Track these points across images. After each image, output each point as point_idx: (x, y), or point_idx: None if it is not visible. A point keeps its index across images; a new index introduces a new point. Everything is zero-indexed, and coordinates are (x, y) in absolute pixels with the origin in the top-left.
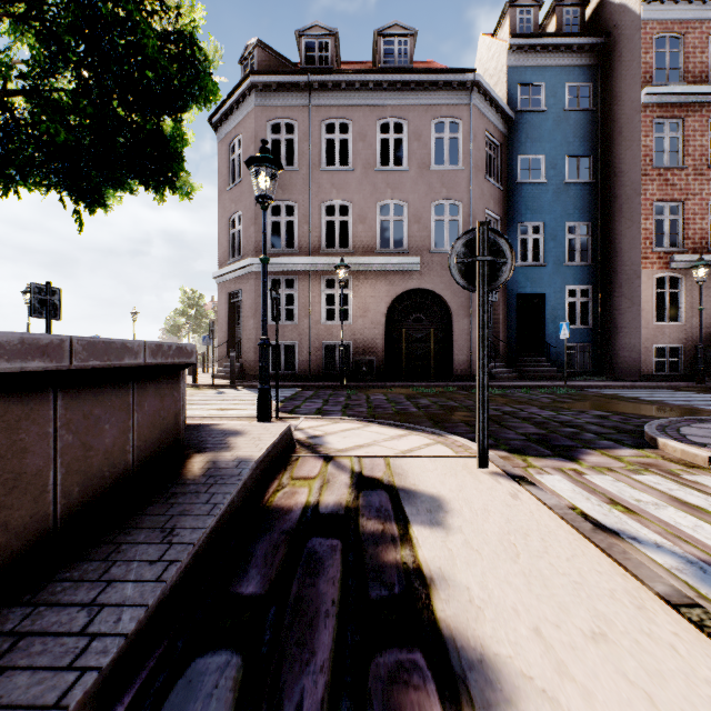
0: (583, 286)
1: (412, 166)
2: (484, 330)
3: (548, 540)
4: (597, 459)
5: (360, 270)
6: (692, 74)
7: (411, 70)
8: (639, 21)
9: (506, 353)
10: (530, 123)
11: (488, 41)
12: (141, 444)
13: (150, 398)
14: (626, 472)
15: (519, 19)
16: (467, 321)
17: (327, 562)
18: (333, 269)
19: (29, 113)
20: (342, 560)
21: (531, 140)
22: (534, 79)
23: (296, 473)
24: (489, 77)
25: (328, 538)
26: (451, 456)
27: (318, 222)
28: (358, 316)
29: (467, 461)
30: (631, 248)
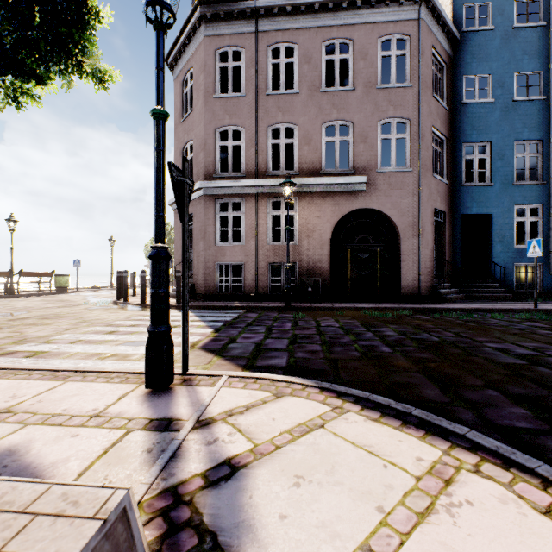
0: (533, 205)
1: (358, 85)
2: None
3: None
4: None
5: (305, 191)
6: None
7: None
8: None
9: (450, 274)
10: (476, 43)
11: None
12: None
13: None
14: None
15: None
16: (415, 241)
17: None
18: (279, 191)
19: None
20: None
21: (477, 60)
22: None
23: None
24: None
25: None
26: None
27: (264, 145)
28: (303, 236)
29: None
30: None
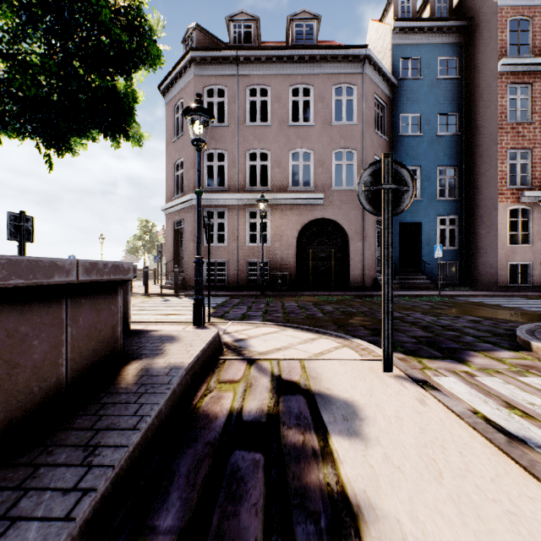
0: (451, 216)
1: (317, 122)
2: (389, 250)
3: (466, 454)
4: (482, 361)
5: (276, 204)
6: (538, 49)
7: (316, 46)
8: (496, 7)
9: None
10: (409, 89)
11: (376, 25)
12: (76, 356)
13: (85, 312)
14: (511, 374)
15: (400, 7)
16: (360, 244)
17: (249, 483)
18: (255, 203)
19: (4, 72)
20: (265, 480)
21: (410, 102)
22: (413, 54)
23: (222, 376)
24: (377, 53)
25: (250, 451)
26: (358, 359)
27: (243, 166)
28: (274, 239)
29: (372, 364)
30: (490, 186)
